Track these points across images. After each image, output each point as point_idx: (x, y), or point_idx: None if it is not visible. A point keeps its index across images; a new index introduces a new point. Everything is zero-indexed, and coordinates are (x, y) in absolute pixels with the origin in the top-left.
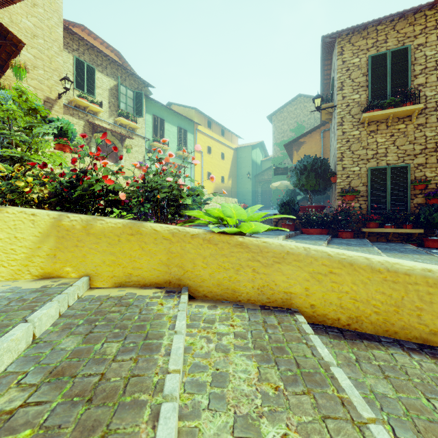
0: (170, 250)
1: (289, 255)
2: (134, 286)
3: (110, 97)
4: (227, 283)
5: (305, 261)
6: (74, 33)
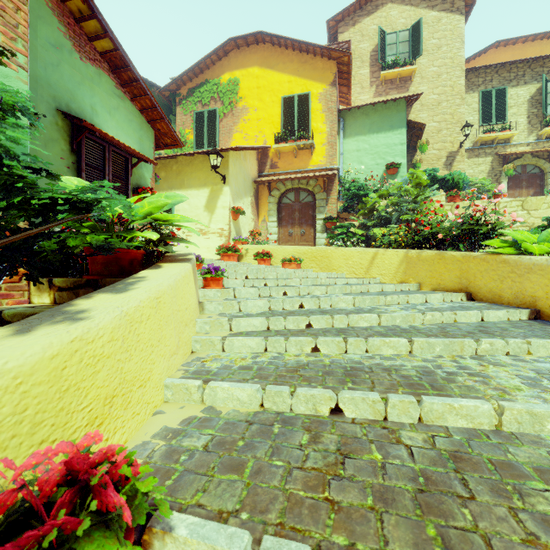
0: (461, 268)
1: (535, 266)
2: (441, 291)
3: (529, 109)
4: (495, 290)
5: (546, 270)
6: (478, 68)
